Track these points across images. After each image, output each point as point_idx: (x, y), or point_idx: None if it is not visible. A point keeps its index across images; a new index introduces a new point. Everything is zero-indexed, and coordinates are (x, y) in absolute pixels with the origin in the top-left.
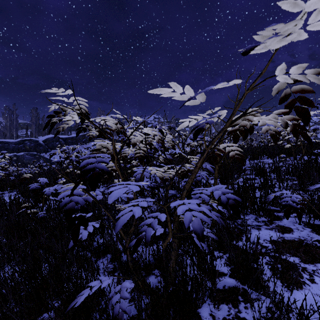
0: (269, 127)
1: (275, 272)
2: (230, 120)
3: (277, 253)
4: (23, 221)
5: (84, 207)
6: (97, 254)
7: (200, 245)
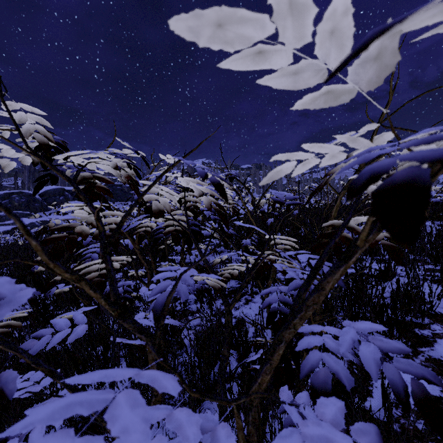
0: None
1: None
2: None
3: None
4: None
5: None
6: None
7: None
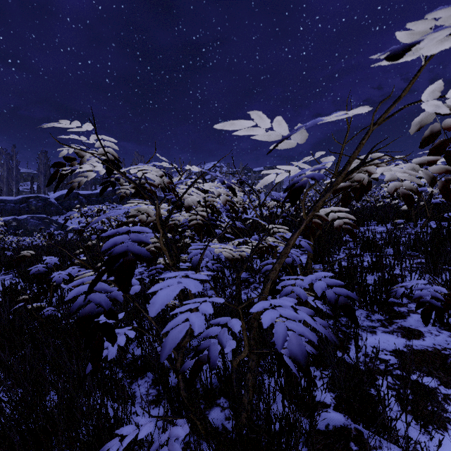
0: (402, 183)
1: (404, 403)
2: (344, 173)
3: (403, 371)
4: (20, 322)
5: (110, 309)
6: (132, 376)
7: (294, 369)
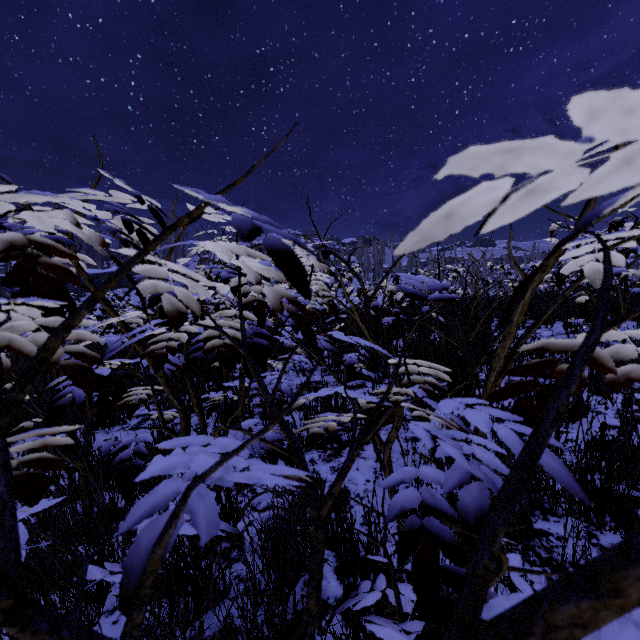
0: None
1: None
2: None
3: None
4: None
5: None
6: None
7: None
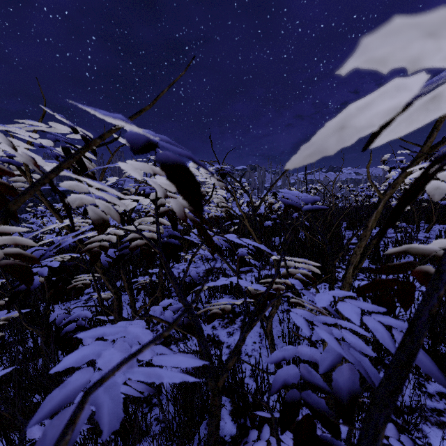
0: None
1: None
2: None
3: None
4: None
5: None
6: None
7: None
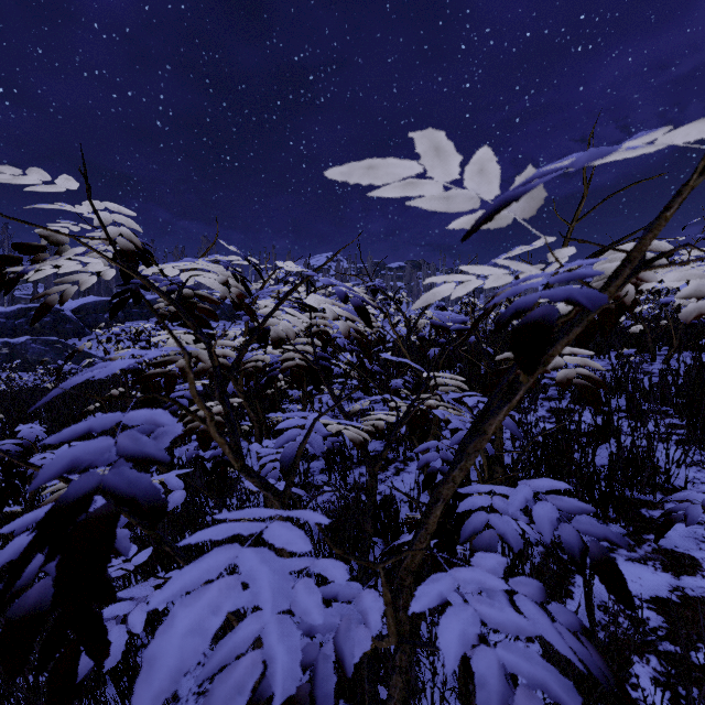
0: None
1: None
2: (616, 284)
3: (677, 643)
4: None
5: None
6: None
7: None
